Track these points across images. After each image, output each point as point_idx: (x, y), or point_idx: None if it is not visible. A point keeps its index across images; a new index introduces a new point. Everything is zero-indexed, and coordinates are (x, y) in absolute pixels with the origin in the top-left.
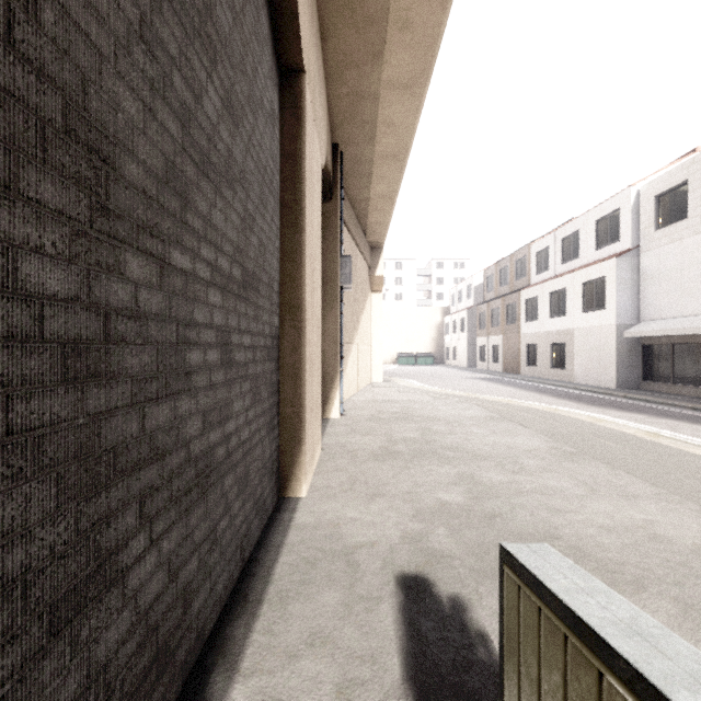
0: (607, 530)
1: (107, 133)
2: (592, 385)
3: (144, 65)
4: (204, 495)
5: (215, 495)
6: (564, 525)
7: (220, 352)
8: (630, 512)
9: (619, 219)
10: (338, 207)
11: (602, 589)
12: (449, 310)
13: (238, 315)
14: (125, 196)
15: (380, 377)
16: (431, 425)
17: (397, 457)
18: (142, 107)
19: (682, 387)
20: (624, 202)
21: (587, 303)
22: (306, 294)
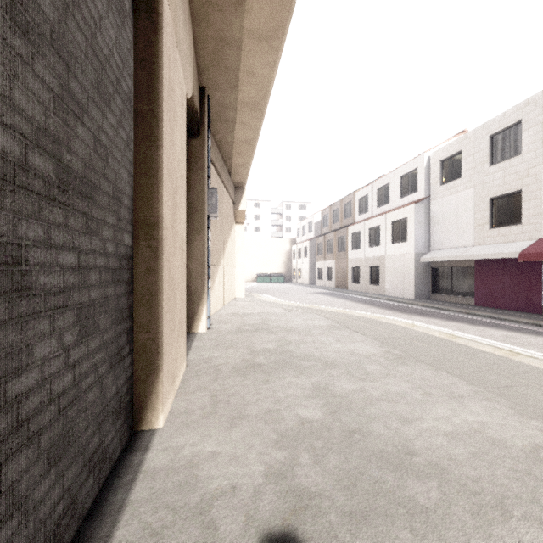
0: (452, 438)
1: None
2: (398, 296)
3: None
4: None
5: None
6: (416, 436)
7: None
8: (463, 414)
9: (416, 176)
10: (205, 144)
11: None
12: (296, 240)
13: (46, 224)
14: None
15: (243, 293)
16: (286, 335)
17: (258, 370)
18: None
19: (458, 297)
20: (420, 164)
21: (395, 237)
22: (163, 212)
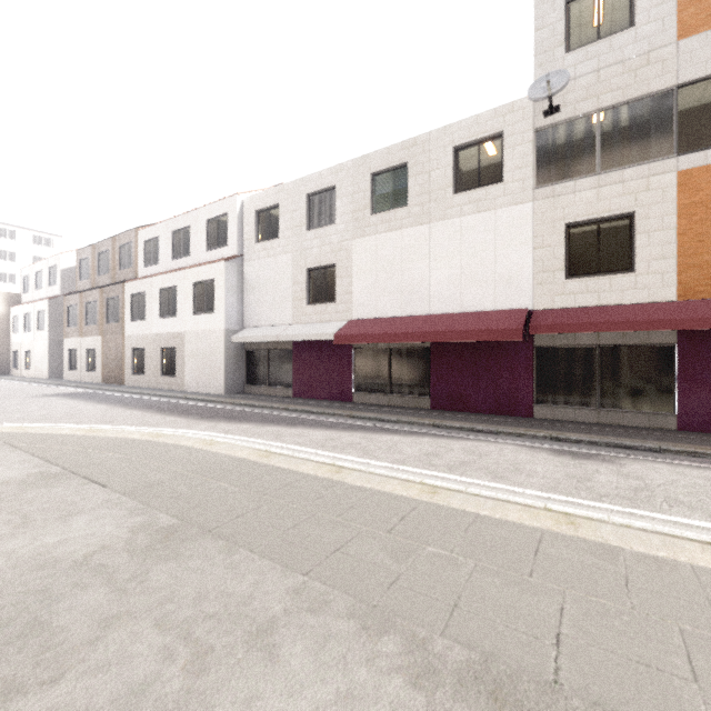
0: None
1: None
2: (203, 392)
3: None
4: None
5: None
6: None
7: None
8: (272, 704)
9: (227, 224)
10: None
11: None
12: (21, 298)
13: None
14: None
15: None
16: None
17: None
18: None
19: (276, 388)
20: (232, 208)
21: (199, 305)
22: None
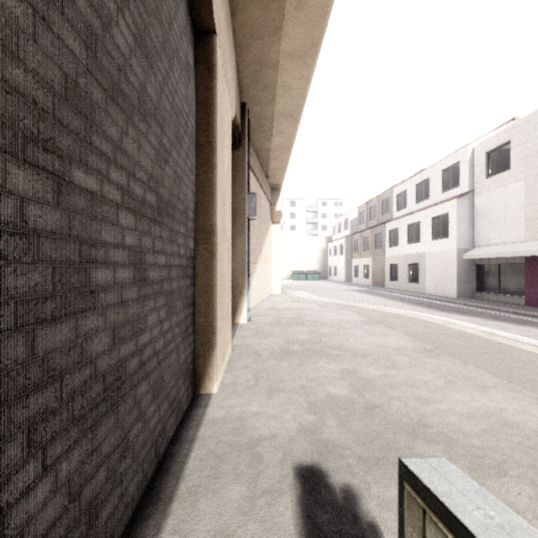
0: (467, 418)
1: None
2: (439, 295)
3: None
4: (114, 407)
5: (126, 405)
6: (432, 413)
7: (133, 270)
8: (482, 400)
9: (459, 169)
10: (246, 154)
11: (522, 525)
12: (331, 238)
13: (152, 237)
14: (6, 101)
15: (279, 289)
16: (319, 328)
17: (293, 356)
18: (32, 12)
19: (506, 296)
20: (463, 156)
21: (435, 233)
22: (217, 221)
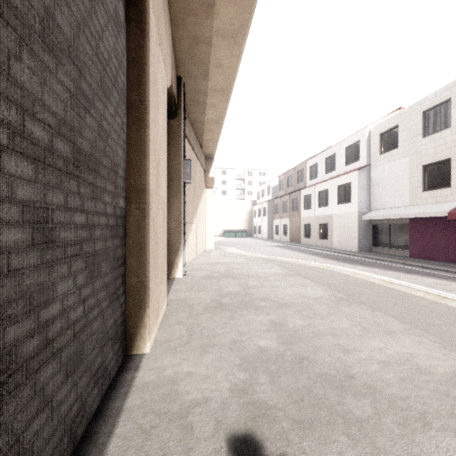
0: (385, 365)
1: None
2: (343, 249)
3: None
4: None
5: (19, 399)
6: (354, 363)
7: (31, 230)
8: (395, 346)
9: (359, 147)
10: (182, 123)
11: None
12: (256, 202)
13: (65, 192)
14: None
15: (212, 246)
16: (248, 281)
17: (225, 308)
18: None
19: (395, 250)
20: (362, 136)
21: (341, 199)
22: (150, 180)
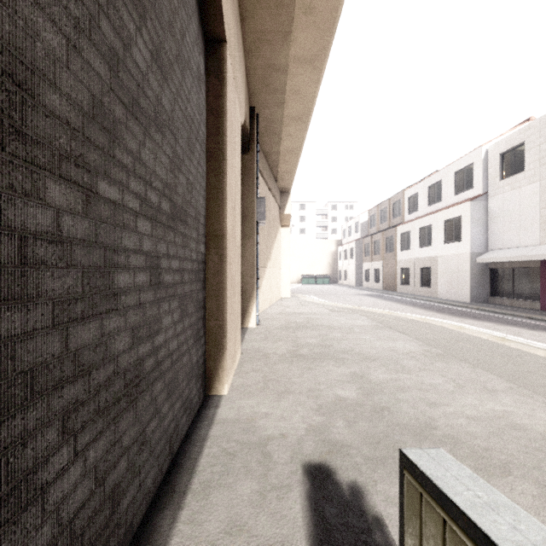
0: (474, 420)
1: (24, 59)
2: (451, 299)
3: (67, 2)
4: (133, 402)
5: (144, 401)
6: (440, 416)
7: (149, 274)
8: (491, 404)
9: (472, 171)
10: (255, 158)
11: (506, 503)
12: (341, 241)
13: (167, 243)
14: (45, 124)
15: (288, 294)
16: (328, 332)
17: (302, 359)
18: (66, 42)
19: (521, 301)
20: (476, 158)
21: (448, 237)
22: (227, 226)
